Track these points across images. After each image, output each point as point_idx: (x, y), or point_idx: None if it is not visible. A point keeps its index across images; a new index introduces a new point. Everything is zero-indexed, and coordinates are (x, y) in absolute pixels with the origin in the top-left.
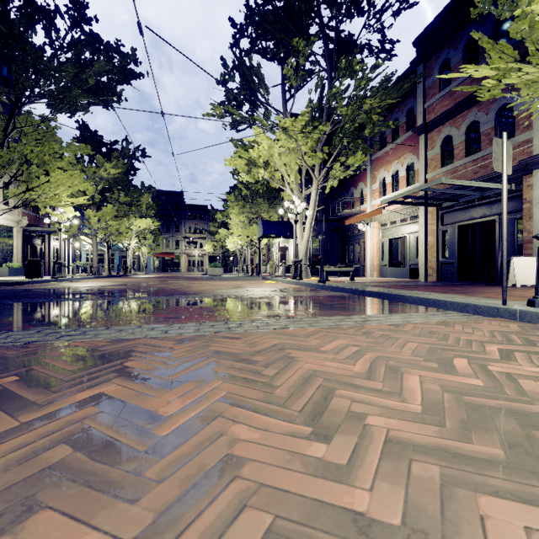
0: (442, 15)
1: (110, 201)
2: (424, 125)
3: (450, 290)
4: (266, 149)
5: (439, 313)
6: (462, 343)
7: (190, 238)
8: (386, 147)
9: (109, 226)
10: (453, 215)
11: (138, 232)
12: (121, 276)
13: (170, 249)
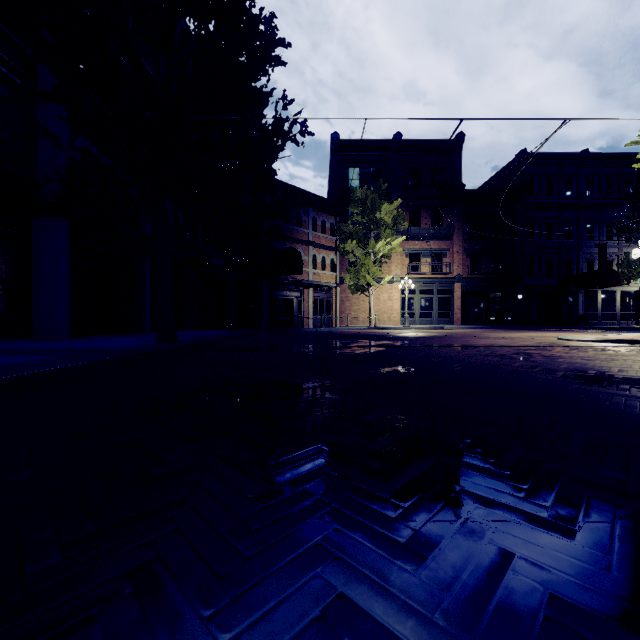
0: None
1: None
2: None
3: None
4: None
5: None
6: None
7: None
8: None
9: None
10: None
11: None
12: None
13: None
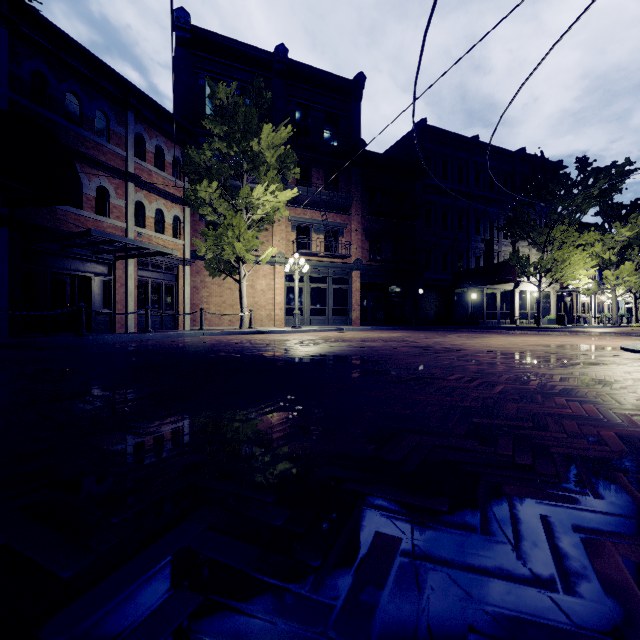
0: None
1: (629, 258)
2: None
3: None
4: None
5: None
6: None
7: None
8: None
9: (626, 281)
10: None
11: None
12: None
13: None
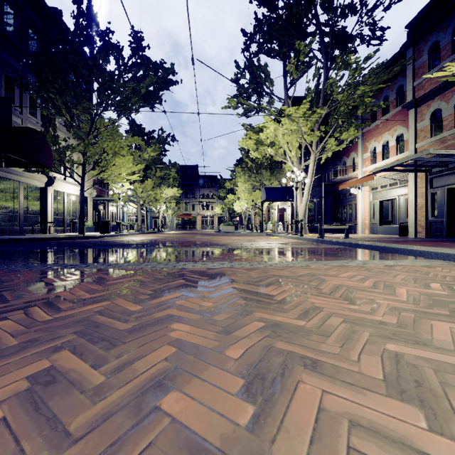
0: (431, 4)
1: (150, 176)
2: (413, 101)
3: (438, 244)
4: (272, 131)
5: (424, 260)
6: (439, 276)
7: (204, 202)
8: (377, 121)
9: (149, 195)
10: (442, 179)
11: (166, 199)
12: (156, 232)
13: (188, 211)
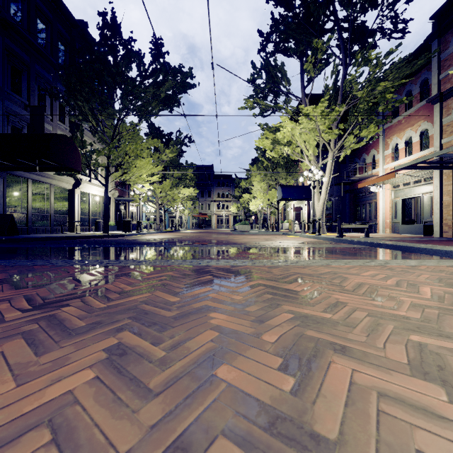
0: None
1: (168, 177)
2: (438, 95)
3: None
4: (289, 131)
5: (450, 261)
6: None
7: (220, 202)
8: (399, 117)
9: (167, 195)
10: None
11: (183, 198)
12: (174, 231)
13: (204, 211)
